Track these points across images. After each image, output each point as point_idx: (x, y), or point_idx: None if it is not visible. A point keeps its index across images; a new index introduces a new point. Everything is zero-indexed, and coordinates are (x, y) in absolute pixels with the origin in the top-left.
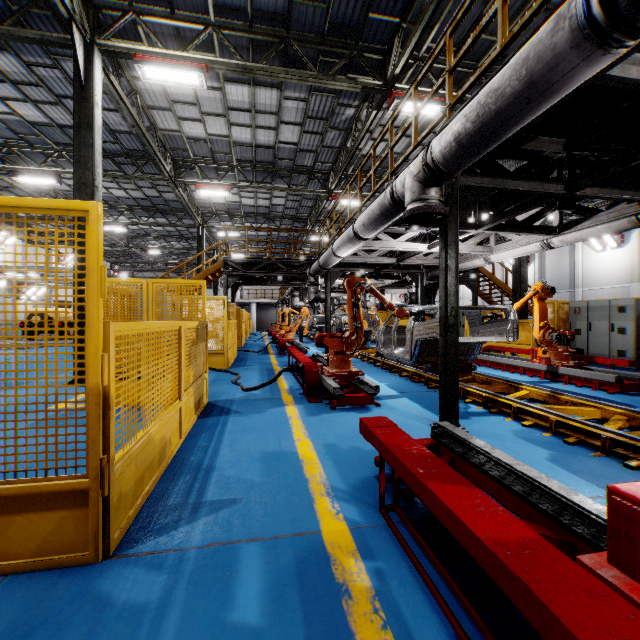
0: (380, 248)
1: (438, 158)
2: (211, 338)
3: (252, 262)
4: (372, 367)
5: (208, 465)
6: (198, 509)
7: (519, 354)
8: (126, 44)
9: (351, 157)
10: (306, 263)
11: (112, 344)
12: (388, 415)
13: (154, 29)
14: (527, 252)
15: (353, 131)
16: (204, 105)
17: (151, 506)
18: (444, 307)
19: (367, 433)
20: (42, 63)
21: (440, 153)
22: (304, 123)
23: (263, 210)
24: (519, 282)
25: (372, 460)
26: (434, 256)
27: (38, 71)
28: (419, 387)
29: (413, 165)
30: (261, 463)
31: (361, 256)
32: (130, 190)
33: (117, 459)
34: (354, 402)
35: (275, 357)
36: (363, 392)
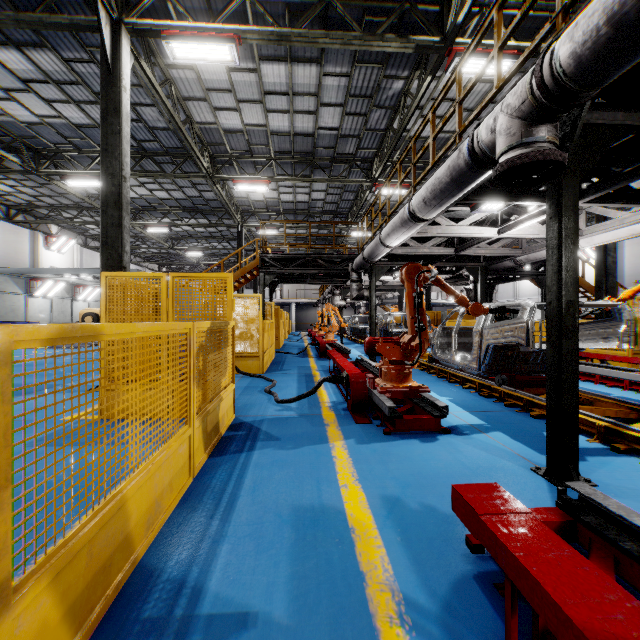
0: (438, 234)
1: (565, 67)
2: (245, 340)
3: (290, 259)
4: (425, 375)
5: (218, 528)
6: (184, 635)
7: (606, 361)
8: (154, 21)
9: (399, 138)
10: (348, 258)
11: (6, 366)
12: (463, 448)
13: (184, 5)
14: (635, 233)
15: (401, 107)
16: (239, 91)
17: (115, 618)
18: (556, 301)
19: (474, 523)
20: (79, 58)
21: (571, 56)
22: (346, 103)
23: (302, 206)
24: (604, 275)
25: (461, 537)
26: (500, 244)
27: (76, 68)
28: (492, 404)
29: (512, 95)
30: (292, 530)
31: (412, 246)
32: (172, 191)
33: (33, 568)
34: (415, 426)
35: (314, 360)
36: (425, 412)
